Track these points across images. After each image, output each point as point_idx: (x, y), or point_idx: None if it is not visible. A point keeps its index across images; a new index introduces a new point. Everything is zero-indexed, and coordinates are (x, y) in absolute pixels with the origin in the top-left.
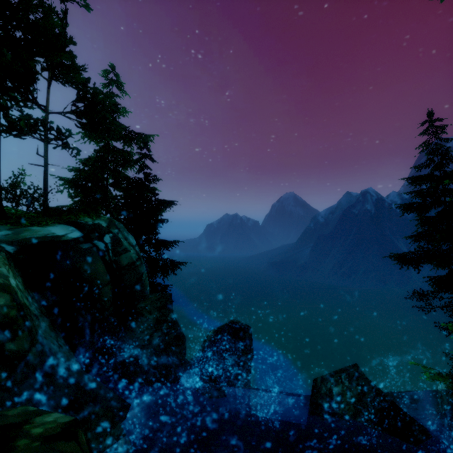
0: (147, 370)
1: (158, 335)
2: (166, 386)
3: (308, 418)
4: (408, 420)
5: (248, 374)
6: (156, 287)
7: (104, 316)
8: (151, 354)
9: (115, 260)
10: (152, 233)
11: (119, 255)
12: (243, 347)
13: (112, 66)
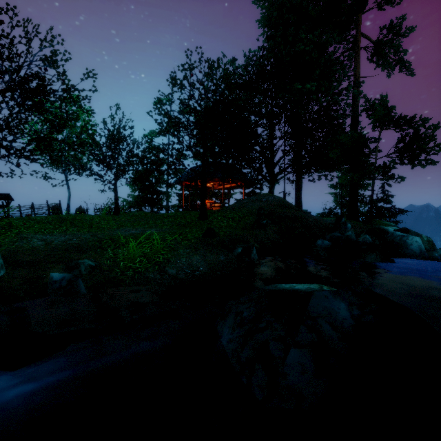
0: None
1: None
2: None
3: None
4: None
5: None
6: None
7: None
8: None
9: None
10: None
11: None
12: None
13: None
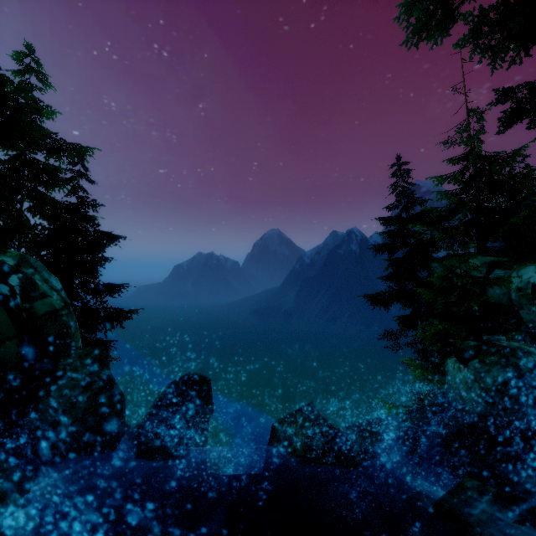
0: (69, 439)
1: (86, 397)
2: (96, 455)
3: (265, 465)
4: (350, 446)
5: (205, 431)
6: (95, 343)
7: (5, 379)
8: (76, 419)
9: (26, 308)
10: (90, 275)
11: (33, 302)
12: (199, 401)
13: (29, 47)
